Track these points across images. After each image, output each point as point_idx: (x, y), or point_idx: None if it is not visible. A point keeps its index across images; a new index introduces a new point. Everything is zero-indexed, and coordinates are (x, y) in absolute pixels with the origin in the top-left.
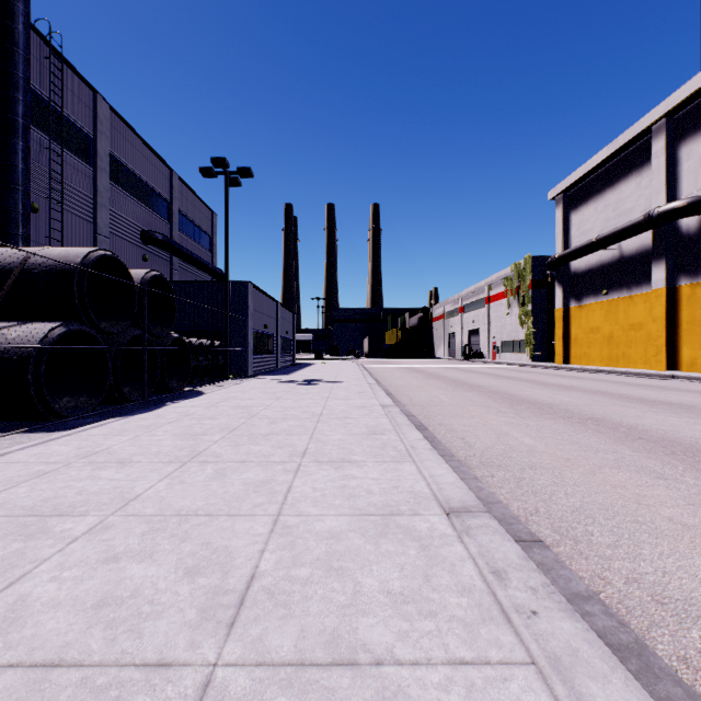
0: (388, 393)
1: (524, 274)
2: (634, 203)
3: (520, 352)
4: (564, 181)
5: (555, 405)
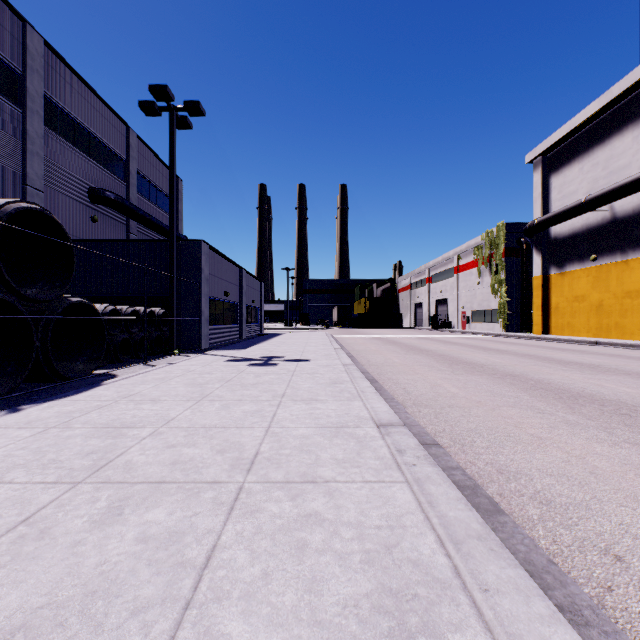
0: (371, 380)
1: (496, 242)
2: (631, 158)
3: (492, 321)
4: (544, 142)
5: (637, 406)
